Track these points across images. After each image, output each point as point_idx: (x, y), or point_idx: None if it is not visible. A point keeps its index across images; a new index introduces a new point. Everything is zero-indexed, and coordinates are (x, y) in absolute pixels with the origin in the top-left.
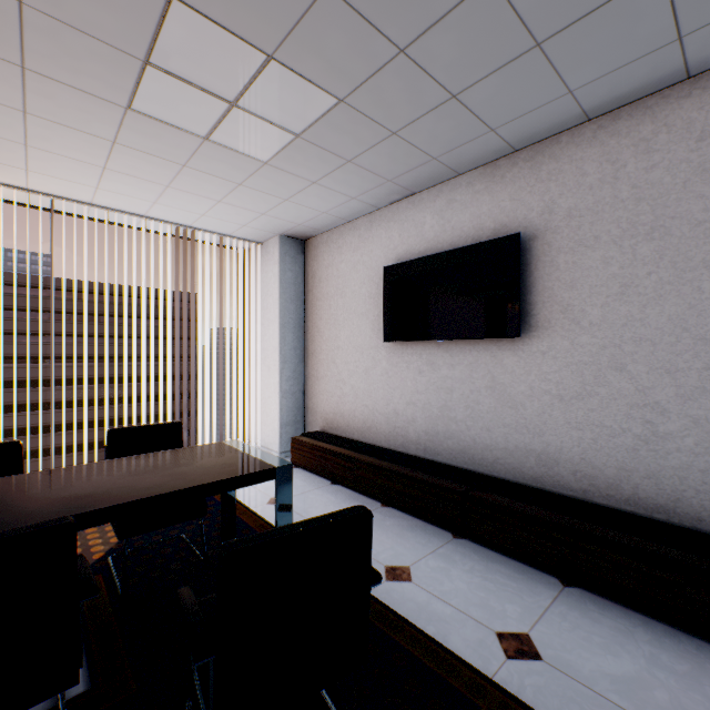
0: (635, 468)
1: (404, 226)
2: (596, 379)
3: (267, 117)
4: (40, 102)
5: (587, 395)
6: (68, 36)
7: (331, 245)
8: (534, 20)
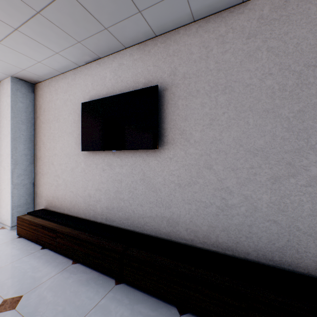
0: (217, 225)
1: (94, 78)
2: (198, 174)
3: None
4: None
5: (193, 183)
6: None
7: (51, 88)
8: None
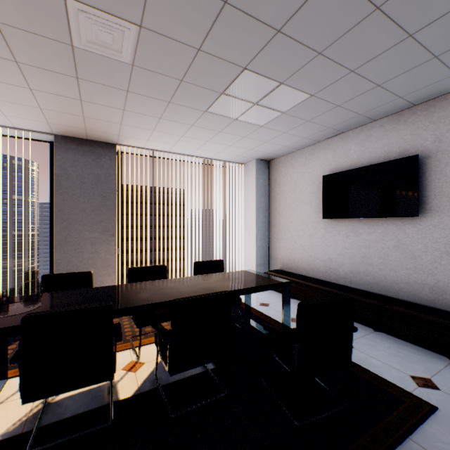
0: None
1: (336, 152)
2: None
3: (270, 107)
4: (169, 114)
5: None
6: (194, 89)
7: (286, 163)
8: (434, 47)
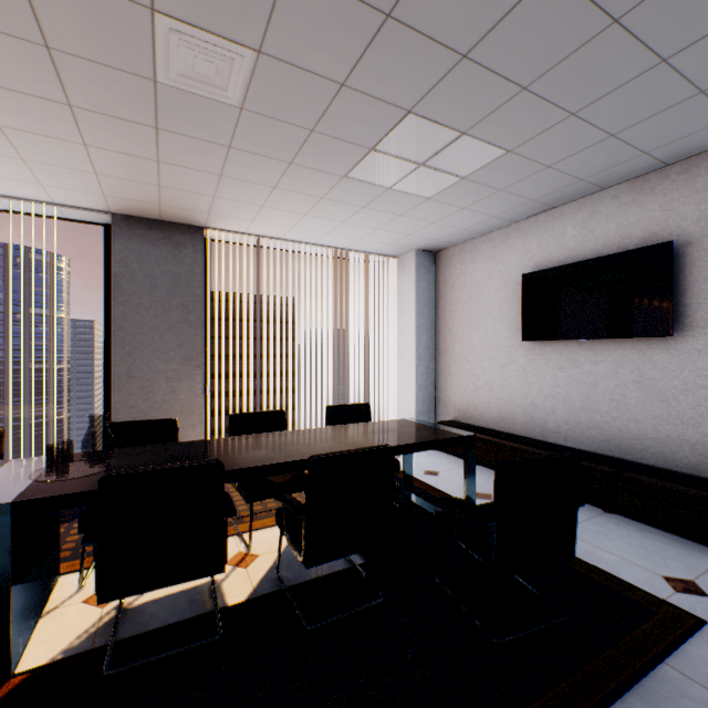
0: None
1: (542, 237)
2: None
3: (444, 169)
4: (288, 181)
5: None
6: (329, 143)
7: (463, 256)
8: (699, 78)
